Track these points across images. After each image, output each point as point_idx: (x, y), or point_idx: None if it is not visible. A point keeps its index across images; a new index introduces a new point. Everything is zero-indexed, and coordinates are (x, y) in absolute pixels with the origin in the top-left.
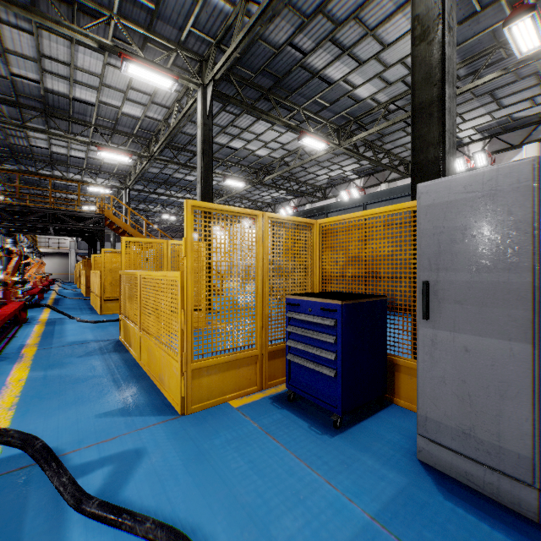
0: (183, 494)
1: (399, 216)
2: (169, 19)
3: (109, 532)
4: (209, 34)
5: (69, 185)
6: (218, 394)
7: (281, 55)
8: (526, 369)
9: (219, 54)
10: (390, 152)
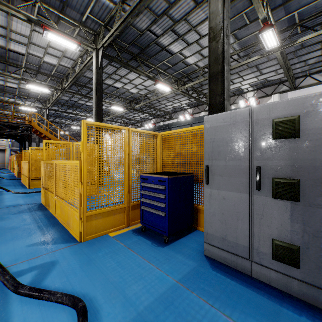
0: (79, 281)
1: (200, 132)
2: (74, 8)
3: (35, 302)
4: (100, 19)
5: (6, 105)
6: (102, 229)
7: (144, 35)
8: (247, 206)
9: (106, 31)
10: (206, 94)
